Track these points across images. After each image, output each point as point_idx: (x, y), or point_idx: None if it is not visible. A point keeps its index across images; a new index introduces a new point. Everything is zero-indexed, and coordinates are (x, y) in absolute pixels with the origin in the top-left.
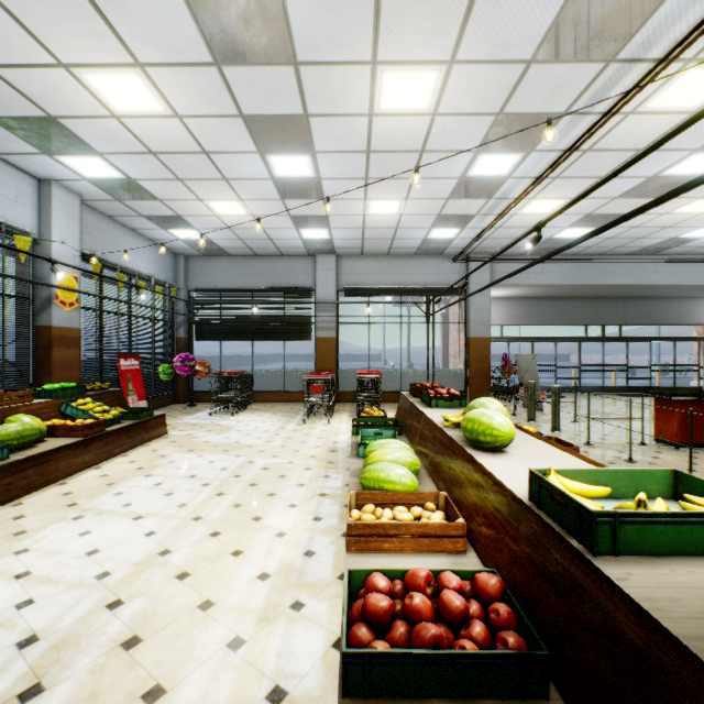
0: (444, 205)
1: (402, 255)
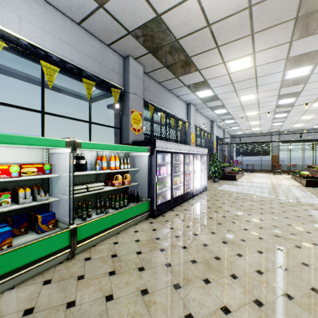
0: (317, 123)
1: (302, 130)
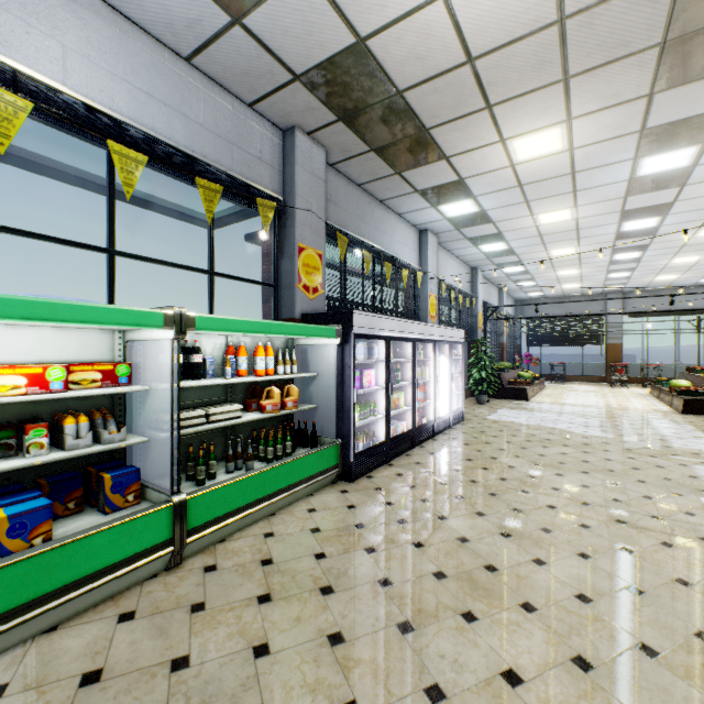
0: None
1: (675, 289)
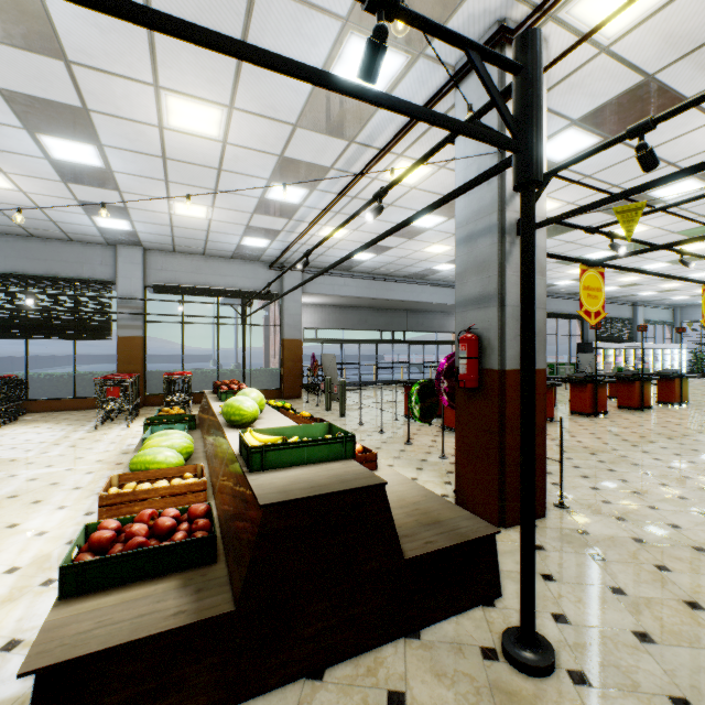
0: (251, 218)
1: (219, 257)
